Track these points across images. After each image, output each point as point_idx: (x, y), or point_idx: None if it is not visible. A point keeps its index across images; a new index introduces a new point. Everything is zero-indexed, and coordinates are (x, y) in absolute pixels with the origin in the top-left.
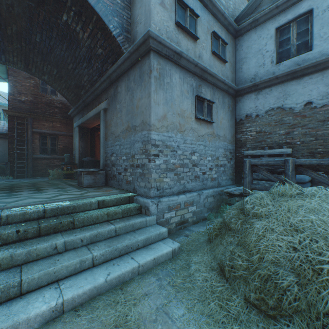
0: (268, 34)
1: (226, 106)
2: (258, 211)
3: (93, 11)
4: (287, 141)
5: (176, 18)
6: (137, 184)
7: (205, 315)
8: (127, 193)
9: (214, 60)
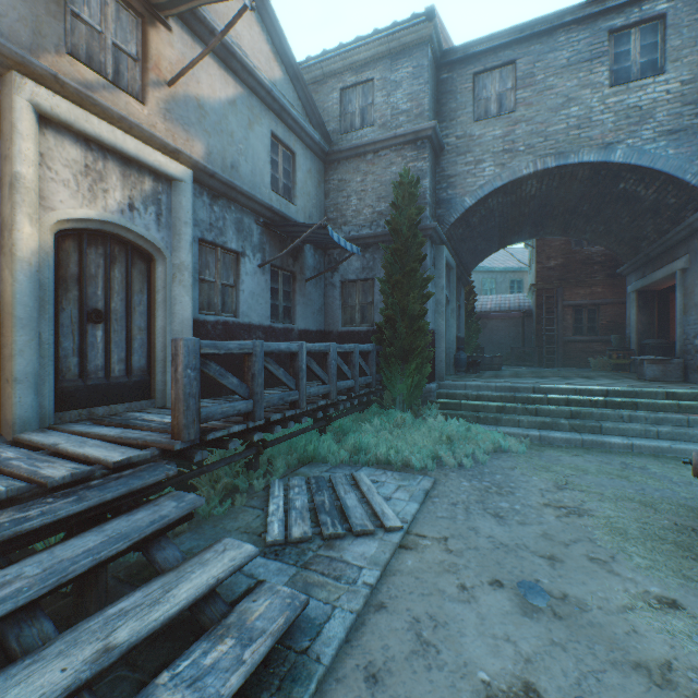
0: None
1: None
2: None
3: (659, 174)
4: None
5: None
6: None
7: None
8: None
9: None
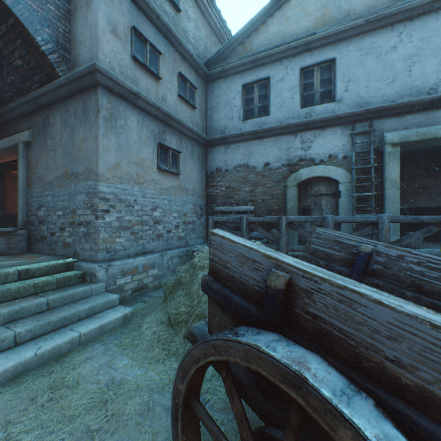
0: (236, 89)
1: (196, 156)
2: (203, 263)
3: (9, 12)
4: (251, 198)
5: (133, 52)
6: (80, 246)
7: (149, 358)
8: (65, 259)
9: (181, 105)
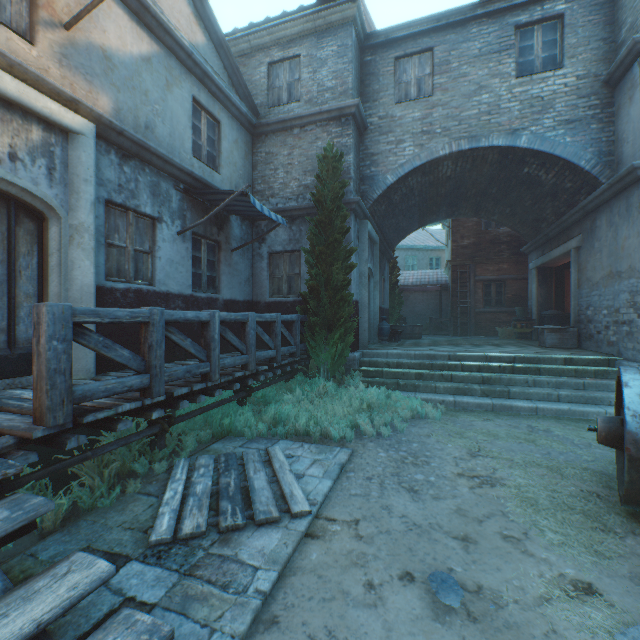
0: None
1: None
2: None
3: (558, 159)
4: None
5: None
6: (622, 345)
7: None
8: (607, 356)
9: None
